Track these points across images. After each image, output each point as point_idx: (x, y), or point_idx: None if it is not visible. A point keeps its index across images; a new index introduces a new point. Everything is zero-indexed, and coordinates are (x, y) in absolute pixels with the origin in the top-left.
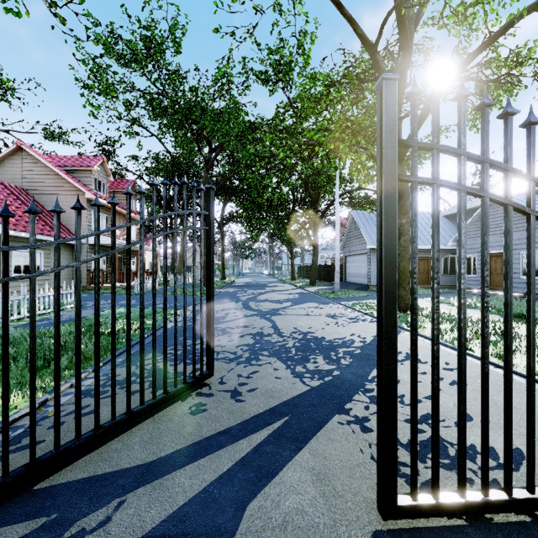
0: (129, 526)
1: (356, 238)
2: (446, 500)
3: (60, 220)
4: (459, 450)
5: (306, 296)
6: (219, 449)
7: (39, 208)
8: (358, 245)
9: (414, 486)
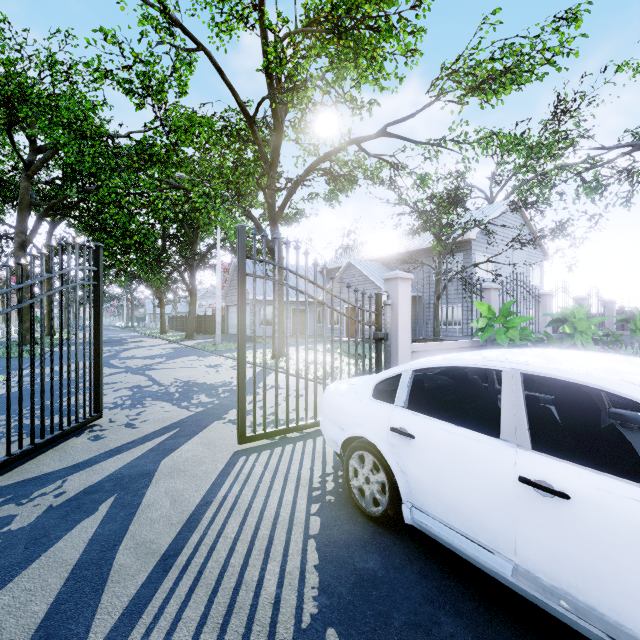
0: (80, 484)
1: None
2: (270, 431)
3: None
4: (276, 406)
5: (183, 350)
6: (130, 449)
7: None
8: None
9: (255, 426)
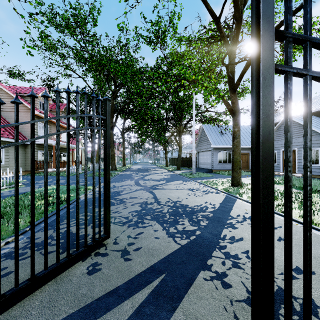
0: None
1: (204, 141)
2: None
3: None
4: None
5: (175, 176)
6: (106, 312)
7: (2, 120)
8: (206, 145)
9: None
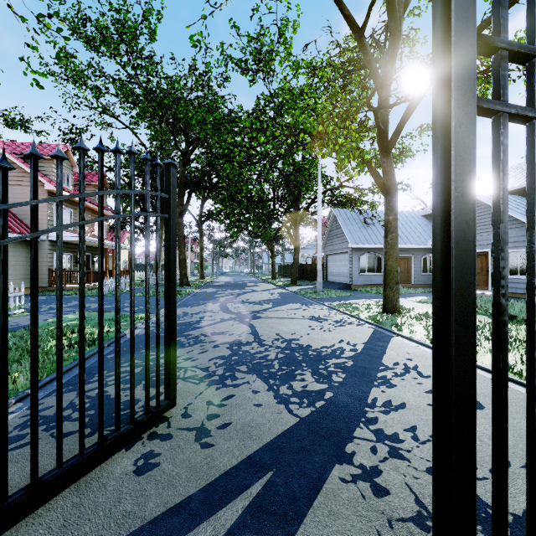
0: None
1: (337, 236)
2: None
3: (16, 214)
4: None
5: (287, 296)
6: None
7: None
8: (340, 243)
9: None
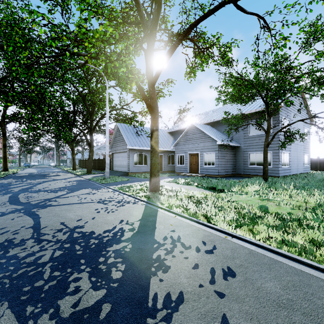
0: None
1: (120, 141)
2: None
3: None
4: None
5: (82, 183)
6: None
7: None
8: (121, 146)
9: None
